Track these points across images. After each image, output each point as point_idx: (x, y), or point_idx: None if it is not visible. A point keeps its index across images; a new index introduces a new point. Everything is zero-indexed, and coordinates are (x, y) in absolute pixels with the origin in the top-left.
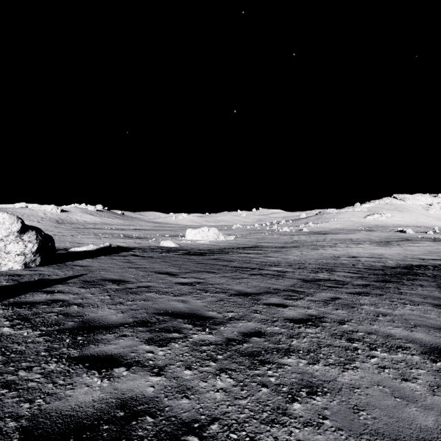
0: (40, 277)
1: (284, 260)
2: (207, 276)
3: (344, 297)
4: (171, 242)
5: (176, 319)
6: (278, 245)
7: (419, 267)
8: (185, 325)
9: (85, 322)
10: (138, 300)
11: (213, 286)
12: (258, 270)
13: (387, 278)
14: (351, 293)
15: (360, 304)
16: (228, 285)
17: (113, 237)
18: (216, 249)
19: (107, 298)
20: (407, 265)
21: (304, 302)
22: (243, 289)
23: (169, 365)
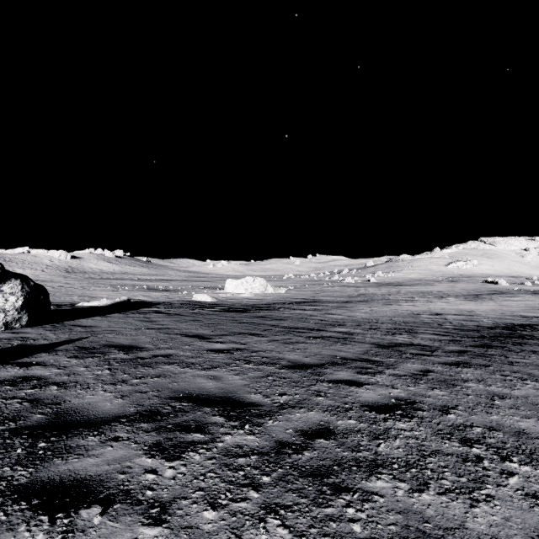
0: (22, 342)
1: (349, 319)
2: (250, 340)
3: (438, 369)
4: (206, 295)
5: (201, 407)
6: (340, 299)
7: (524, 327)
8: (213, 418)
9: (60, 415)
10: (149, 377)
11: (258, 354)
12: (317, 331)
13: (487, 342)
14: (446, 364)
15: (462, 380)
16: (278, 353)
17: (134, 289)
18: (262, 304)
19: (105, 374)
20: (508, 325)
21: (385, 378)
22: (299, 358)
23: (178, 499)
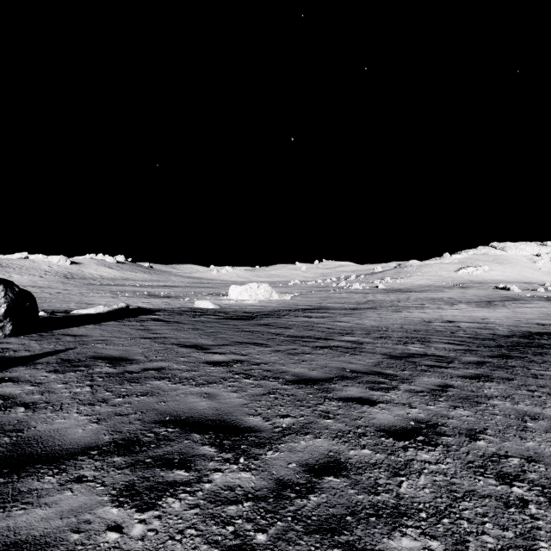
0: (0, 353)
1: (358, 326)
2: (251, 351)
3: (458, 384)
4: (208, 302)
5: (190, 434)
6: (348, 306)
7: (542, 336)
8: (202, 449)
9: (19, 446)
10: (135, 395)
11: (259, 367)
12: (324, 341)
13: (505, 352)
14: (466, 377)
15: (486, 396)
16: (282, 365)
17: (134, 296)
18: (267, 311)
19: (84, 392)
20: (524, 333)
21: (400, 395)
22: (305, 371)
23: None
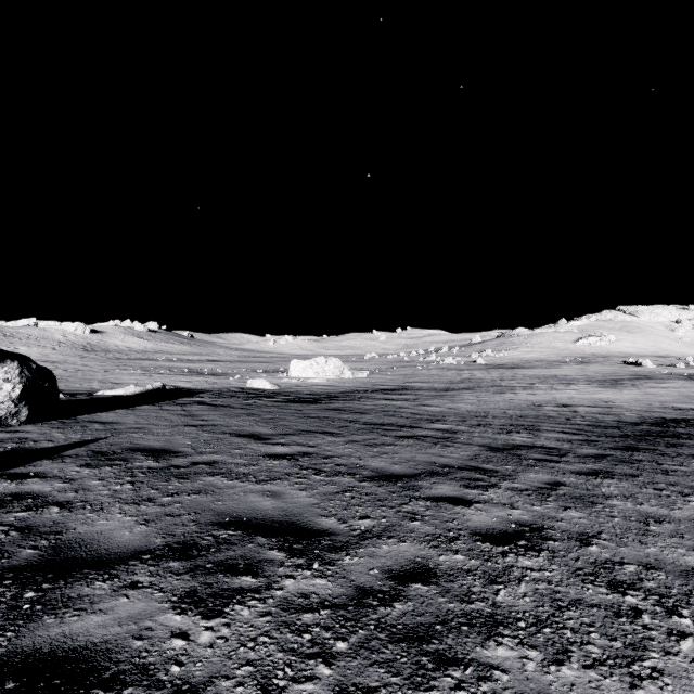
0: (18, 444)
1: (451, 412)
2: (321, 441)
3: (571, 481)
4: (264, 381)
5: (254, 537)
6: (438, 386)
7: (679, 423)
8: (269, 553)
9: (60, 550)
10: (185, 493)
11: (331, 460)
12: (409, 429)
13: (631, 443)
14: (581, 474)
15: (603, 496)
16: (358, 459)
17: (171, 373)
18: (338, 392)
19: (126, 489)
20: (657, 420)
21: (501, 494)
22: (386, 466)
23: (217, 679)
